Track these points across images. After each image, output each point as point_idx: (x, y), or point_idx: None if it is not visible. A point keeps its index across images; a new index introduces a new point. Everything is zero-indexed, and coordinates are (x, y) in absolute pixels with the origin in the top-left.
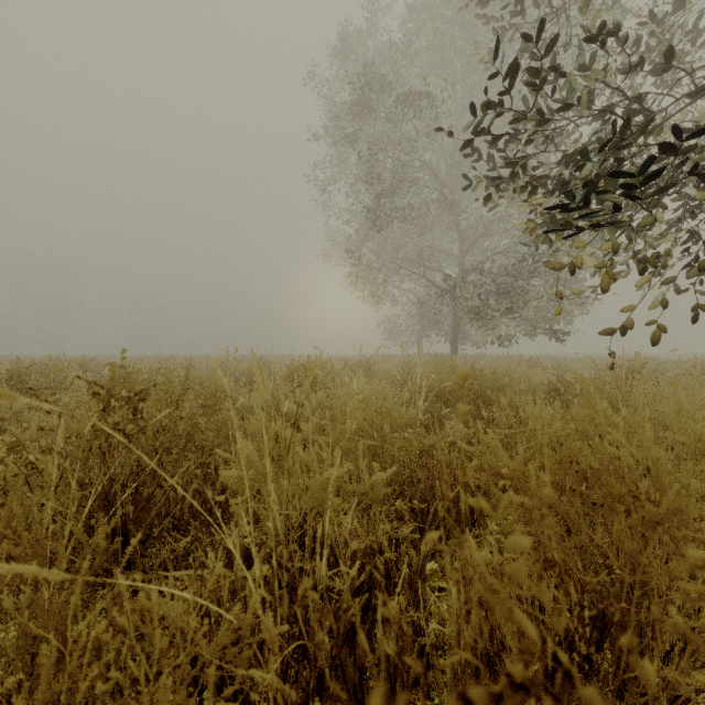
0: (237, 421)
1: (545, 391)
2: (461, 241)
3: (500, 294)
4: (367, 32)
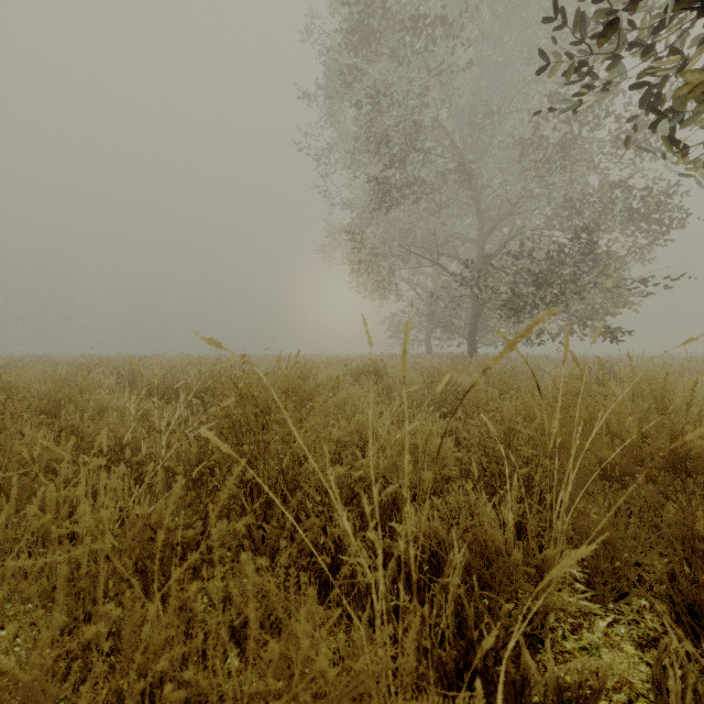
0: None
1: None
2: (480, 222)
3: (538, 280)
4: None
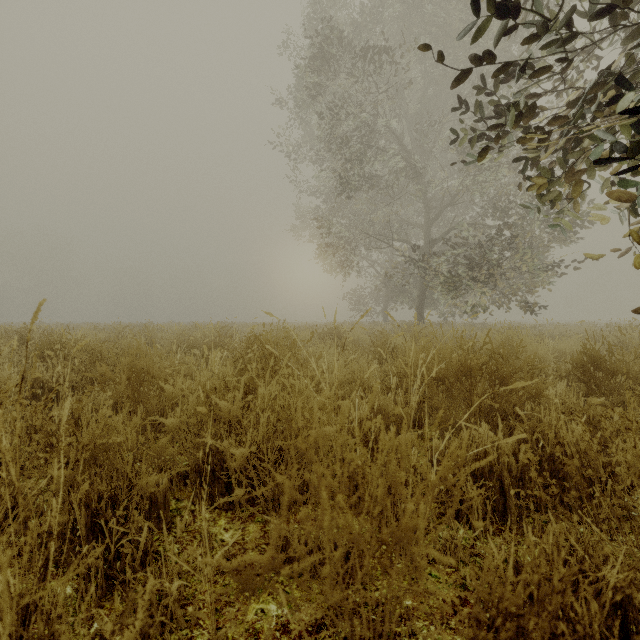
0: (133, 432)
1: (575, 371)
2: (427, 211)
3: (470, 261)
4: (335, 4)
